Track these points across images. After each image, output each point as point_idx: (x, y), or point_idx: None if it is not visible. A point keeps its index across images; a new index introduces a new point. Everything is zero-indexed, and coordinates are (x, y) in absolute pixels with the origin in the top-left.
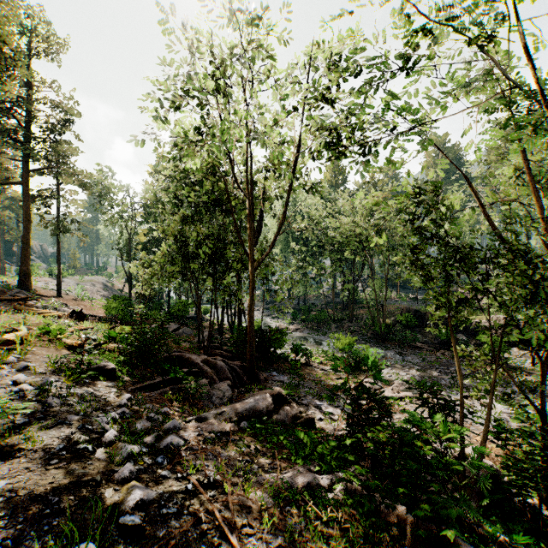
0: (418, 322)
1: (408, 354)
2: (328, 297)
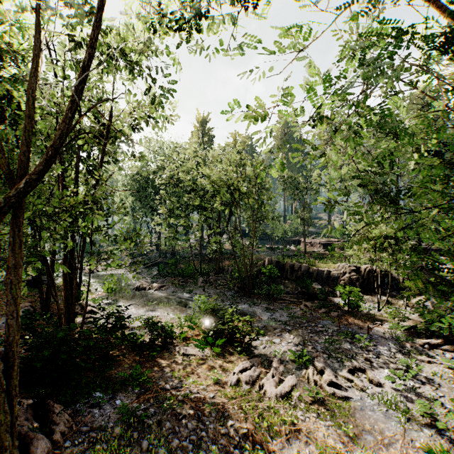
0: (279, 272)
1: (276, 310)
2: (196, 249)
